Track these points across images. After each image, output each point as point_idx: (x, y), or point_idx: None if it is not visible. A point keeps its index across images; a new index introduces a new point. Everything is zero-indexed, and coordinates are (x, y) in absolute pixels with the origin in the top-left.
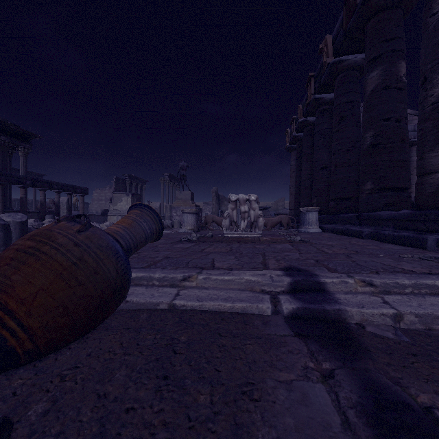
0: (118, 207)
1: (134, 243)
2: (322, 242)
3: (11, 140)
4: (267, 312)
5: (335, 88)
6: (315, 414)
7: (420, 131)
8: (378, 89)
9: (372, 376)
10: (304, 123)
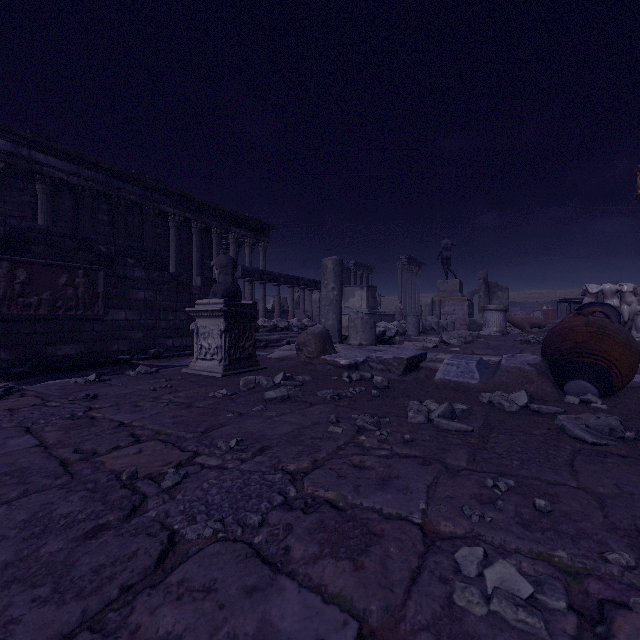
0: (350, 304)
1: None
2: None
3: (254, 235)
4: None
5: None
6: None
7: None
8: None
9: None
10: None
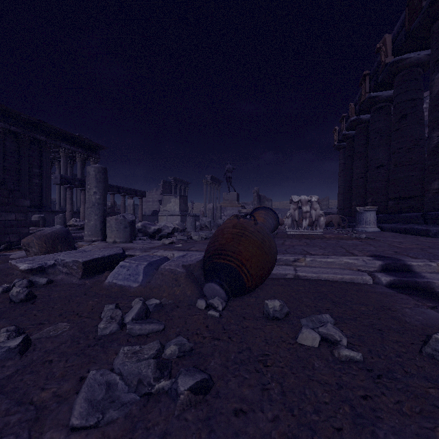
0: (167, 208)
1: None
2: (389, 239)
3: (85, 152)
4: (369, 282)
5: (394, 87)
6: (432, 317)
7: None
8: None
9: None
10: (356, 121)
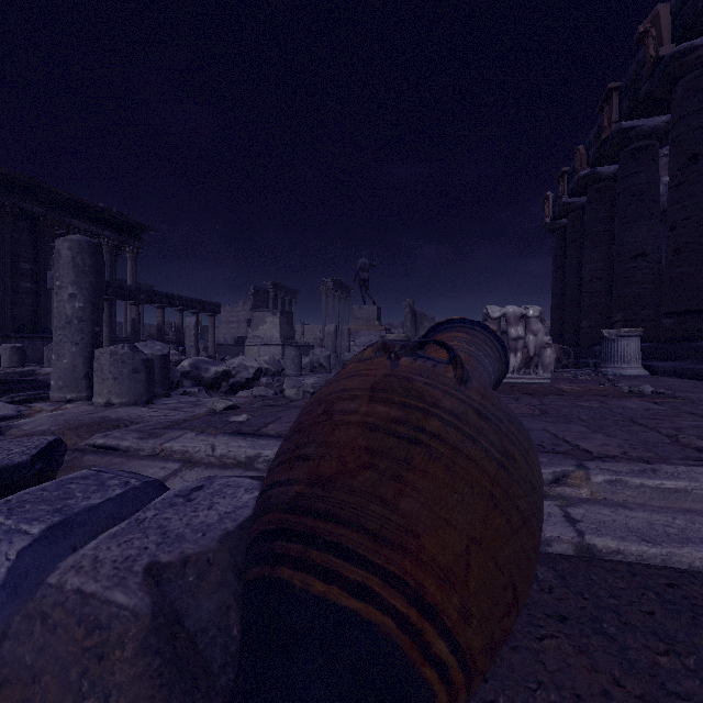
0: (260, 333)
1: None
2: None
3: (116, 236)
4: None
5: (673, 104)
6: None
7: None
8: None
9: None
10: (589, 177)
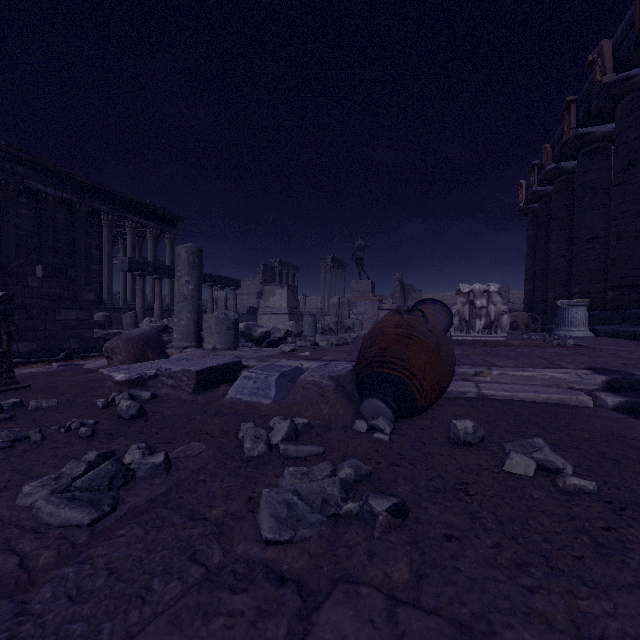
0: (270, 303)
1: None
2: (610, 348)
3: (159, 226)
4: (588, 404)
5: (616, 119)
6: None
7: None
8: None
9: None
10: (554, 171)
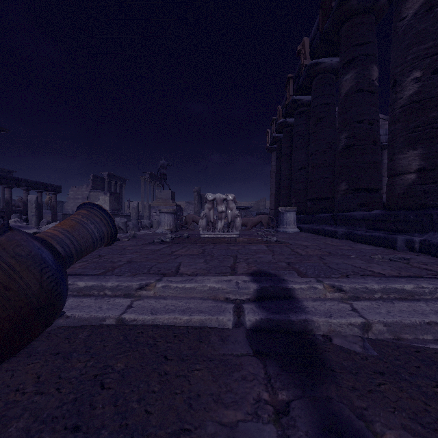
0: None
1: (77, 248)
2: (298, 242)
3: None
4: (227, 325)
5: (312, 90)
6: None
7: (391, 133)
8: (352, 92)
9: (334, 408)
10: (283, 124)
